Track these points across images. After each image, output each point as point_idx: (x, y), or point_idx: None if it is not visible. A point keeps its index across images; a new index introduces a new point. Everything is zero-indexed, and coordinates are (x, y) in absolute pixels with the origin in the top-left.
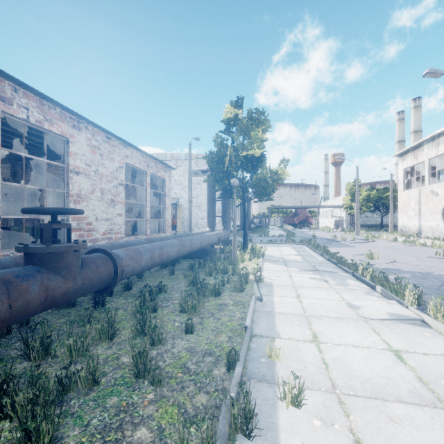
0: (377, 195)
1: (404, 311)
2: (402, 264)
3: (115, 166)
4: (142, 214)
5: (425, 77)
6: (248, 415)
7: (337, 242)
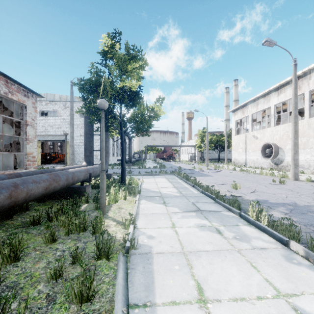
0: (216, 139)
1: None
2: (263, 193)
3: None
4: None
5: (264, 45)
6: None
7: (197, 172)
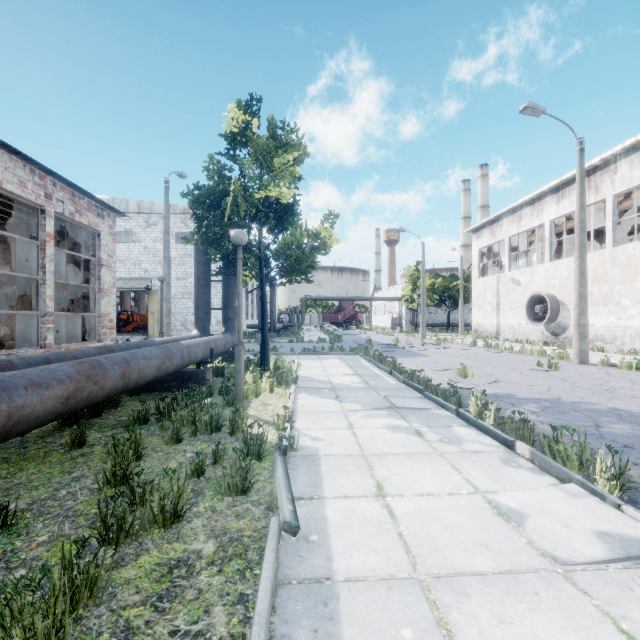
0: (443, 284)
1: (622, 523)
2: (510, 385)
3: None
4: (33, 301)
5: (522, 113)
6: None
7: (402, 349)
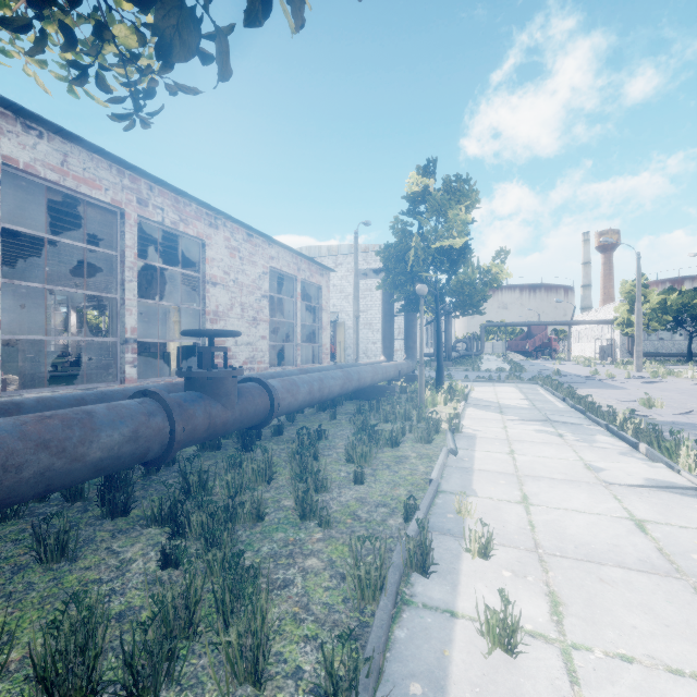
0: (679, 301)
1: (671, 477)
2: None
3: (258, 273)
4: (291, 337)
5: None
6: (425, 551)
7: (597, 381)
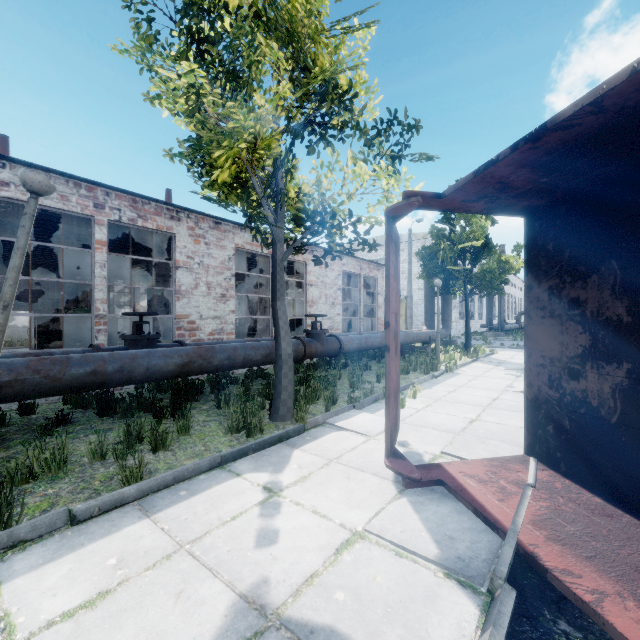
0: None
1: None
2: None
3: (335, 275)
4: (356, 313)
5: None
6: None
7: None
